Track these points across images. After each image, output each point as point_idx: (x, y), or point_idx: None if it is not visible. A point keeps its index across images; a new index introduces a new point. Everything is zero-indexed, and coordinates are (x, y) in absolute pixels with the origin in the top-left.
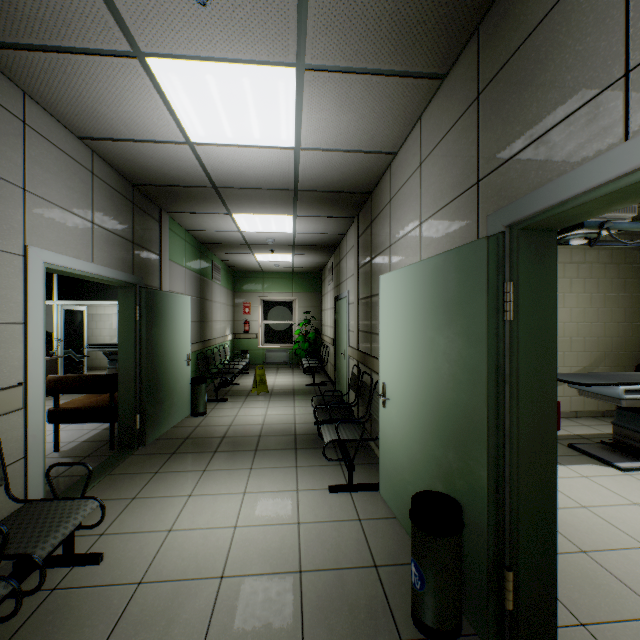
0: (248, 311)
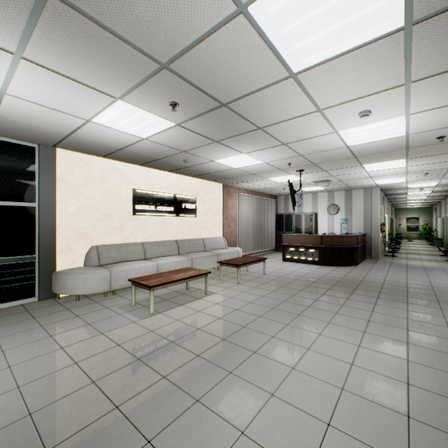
0: (400, 221)
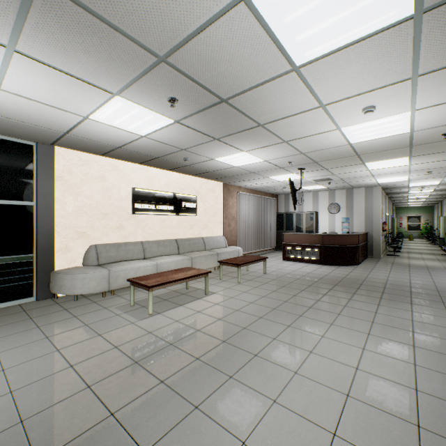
0: (400, 220)
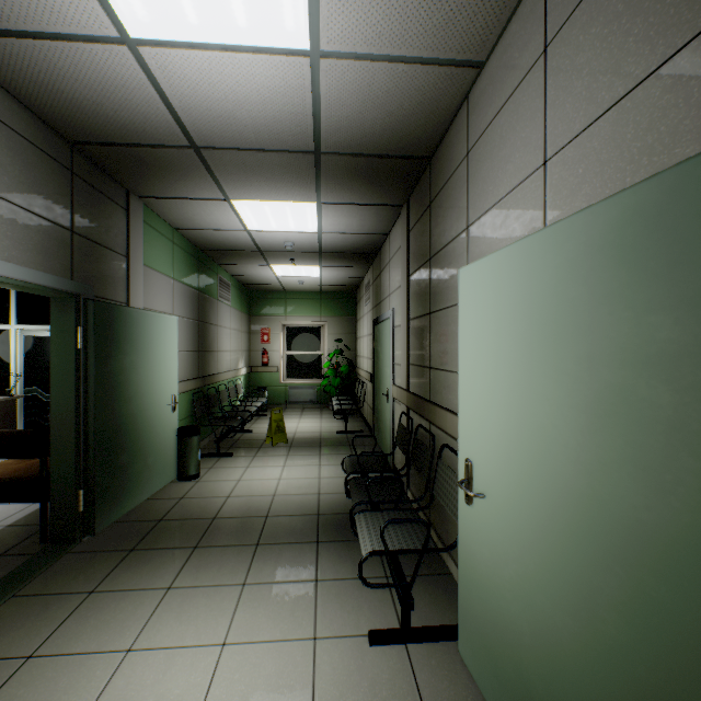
0: (267, 339)
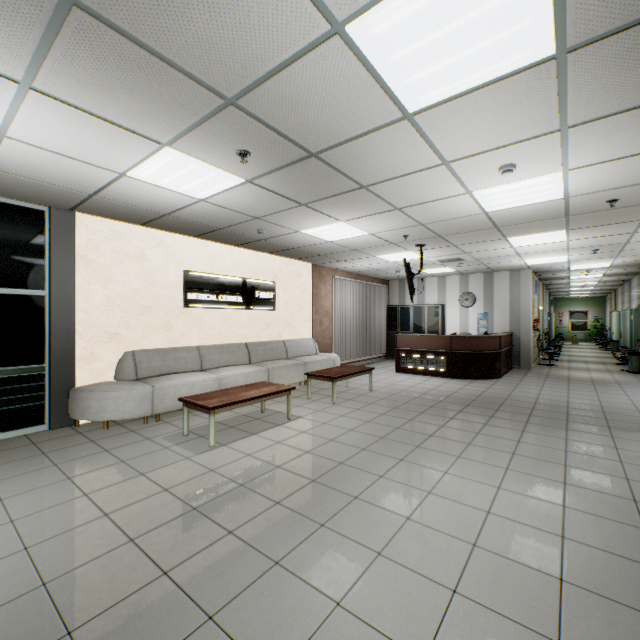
0: (561, 316)
